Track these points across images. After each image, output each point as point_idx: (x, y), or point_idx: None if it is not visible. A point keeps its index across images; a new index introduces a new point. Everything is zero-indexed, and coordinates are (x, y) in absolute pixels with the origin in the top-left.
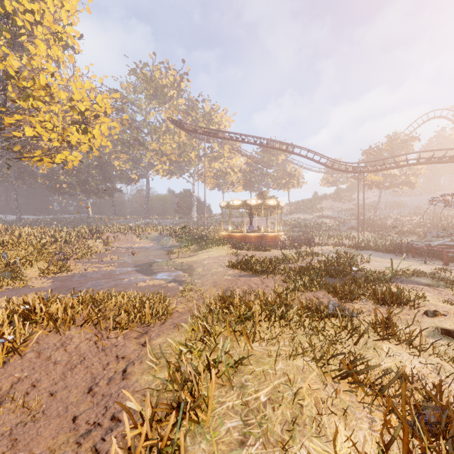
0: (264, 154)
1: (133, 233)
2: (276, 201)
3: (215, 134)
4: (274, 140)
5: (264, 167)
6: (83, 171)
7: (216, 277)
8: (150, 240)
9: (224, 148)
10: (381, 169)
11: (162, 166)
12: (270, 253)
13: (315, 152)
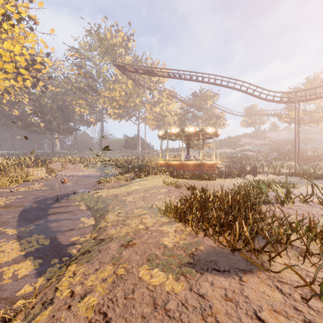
0: (195, 100)
1: (81, 162)
2: (214, 129)
3: (154, 73)
4: (209, 74)
5: (196, 109)
6: (46, 112)
7: (126, 265)
8: (96, 169)
9: (163, 94)
10: (321, 97)
11: (113, 110)
12: (216, 182)
13: (250, 84)
